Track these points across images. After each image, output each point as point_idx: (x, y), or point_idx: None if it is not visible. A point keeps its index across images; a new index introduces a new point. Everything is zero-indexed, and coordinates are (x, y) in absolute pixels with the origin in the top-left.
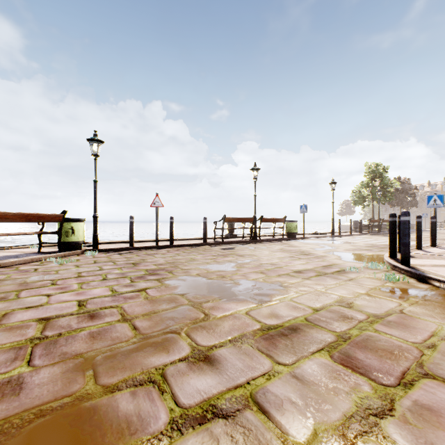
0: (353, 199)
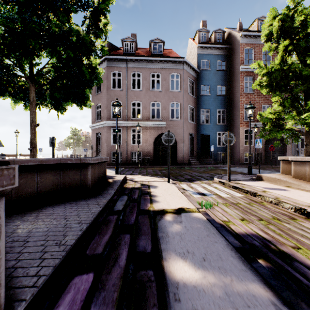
0: (65, 144)
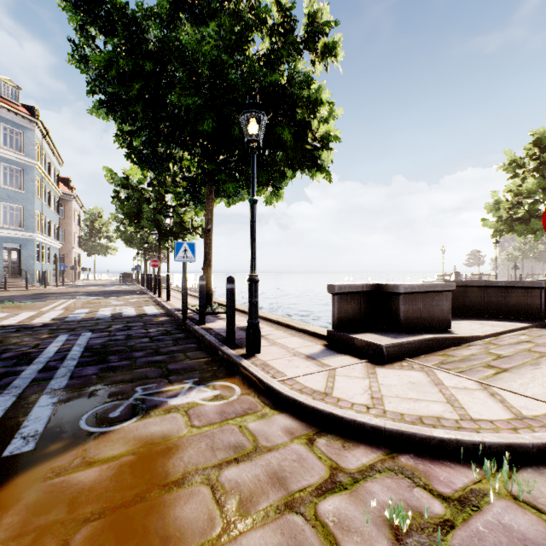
0: (506, 258)
